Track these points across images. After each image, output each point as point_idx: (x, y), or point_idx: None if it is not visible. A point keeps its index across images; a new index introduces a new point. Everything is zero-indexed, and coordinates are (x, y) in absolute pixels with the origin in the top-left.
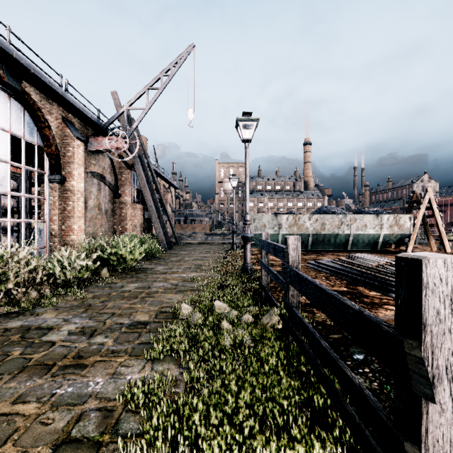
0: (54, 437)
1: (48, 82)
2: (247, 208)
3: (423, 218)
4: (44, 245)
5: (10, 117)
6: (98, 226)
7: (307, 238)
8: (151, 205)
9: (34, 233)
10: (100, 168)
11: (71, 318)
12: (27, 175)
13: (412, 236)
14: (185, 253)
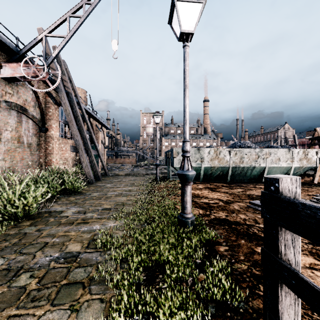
0: None
1: None
2: (186, 133)
3: None
4: None
5: None
6: (18, 160)
7: (227, 170)
8: (77, 139)
9: None
10: (19, 100)
11: None
12: None
13: (318, 168)
14: (110, 186)
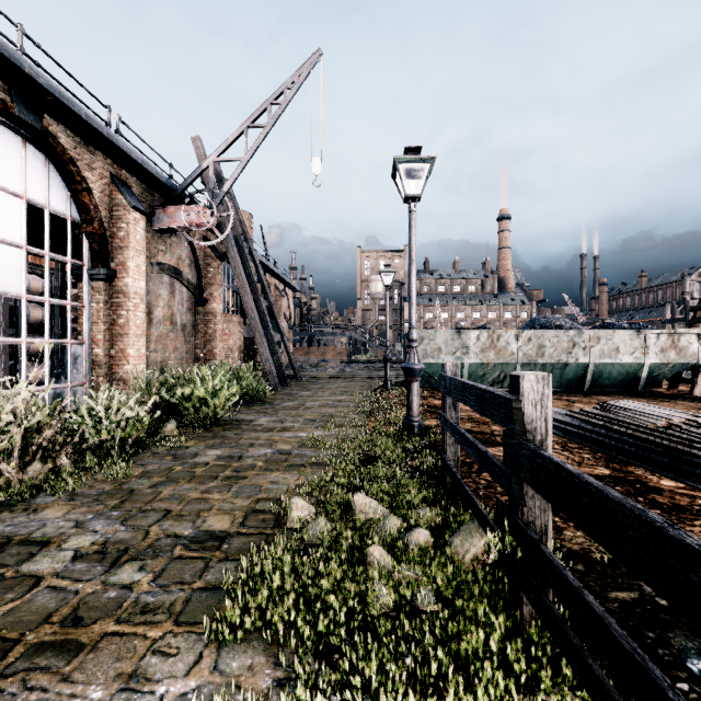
0: None
1: (85, 116)
2: (413, 318)
3: None
4: (82, 380)
5: (26, 173)
6: (171, 351)
7: (512, 370)
8: (253, 317)
9: (65, 361)
10: (173, 258)
11: (90, 519)
12: (58, 270)
13: None
14: (307, 394)
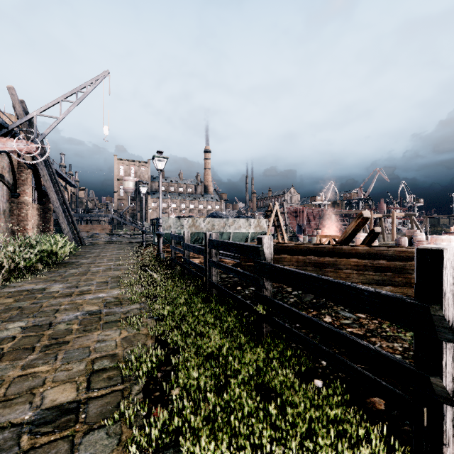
0: (101, 302)
1: None
2: (160, 215)
3: (274, 221)
4: None
5: None
6: None
7: (202, 235)
8: (58, 206)
9: None
10: None
11: (50, 285)
12: None
13: (267, 233)
14: (98, 251)
